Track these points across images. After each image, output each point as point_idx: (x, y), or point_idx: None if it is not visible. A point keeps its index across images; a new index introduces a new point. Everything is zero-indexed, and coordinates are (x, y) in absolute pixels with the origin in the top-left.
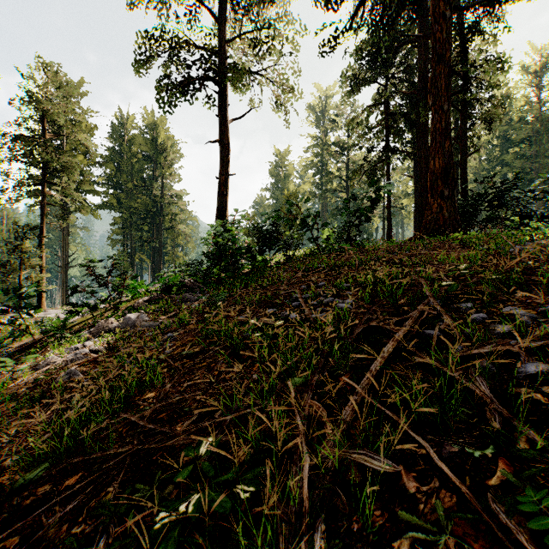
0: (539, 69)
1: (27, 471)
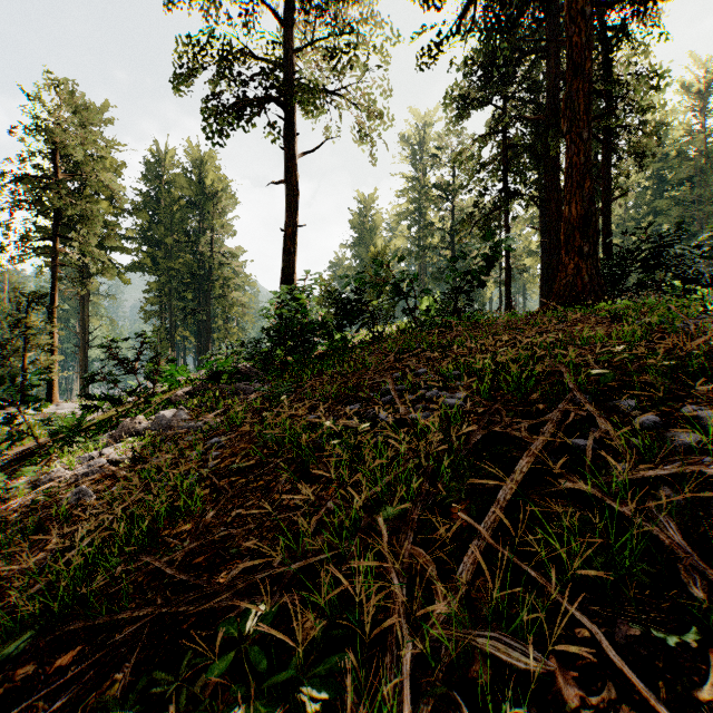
0: (703, 87)
1: (7, 640)
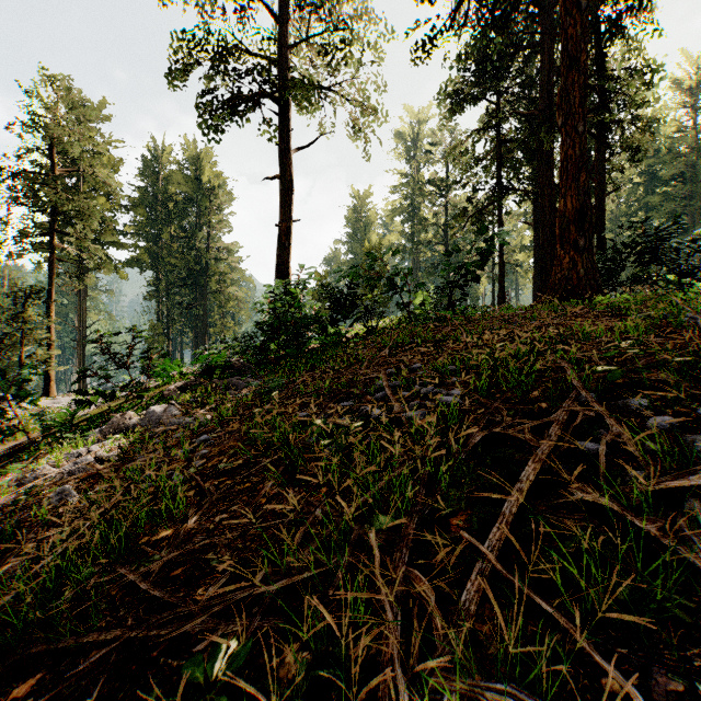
0: (694, 84)
1: None
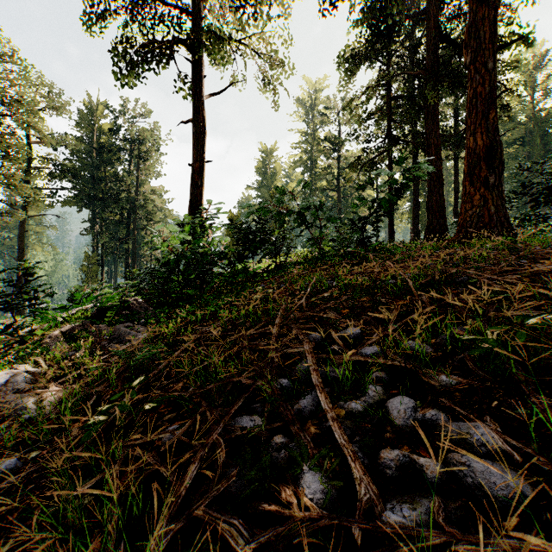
0: (532, 67)
1: None
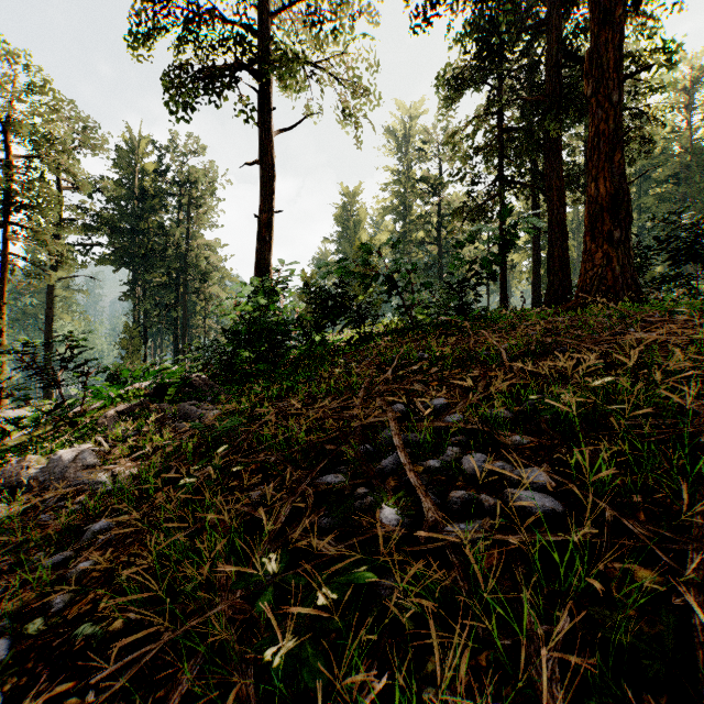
0: (689, 84)
1: None
